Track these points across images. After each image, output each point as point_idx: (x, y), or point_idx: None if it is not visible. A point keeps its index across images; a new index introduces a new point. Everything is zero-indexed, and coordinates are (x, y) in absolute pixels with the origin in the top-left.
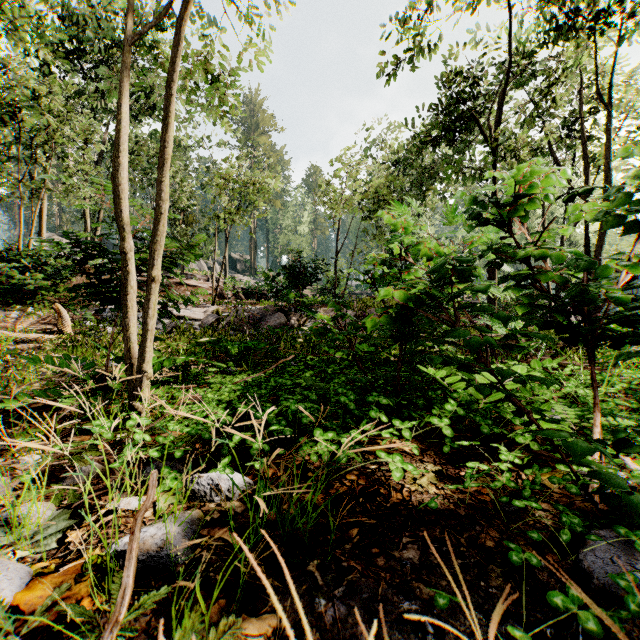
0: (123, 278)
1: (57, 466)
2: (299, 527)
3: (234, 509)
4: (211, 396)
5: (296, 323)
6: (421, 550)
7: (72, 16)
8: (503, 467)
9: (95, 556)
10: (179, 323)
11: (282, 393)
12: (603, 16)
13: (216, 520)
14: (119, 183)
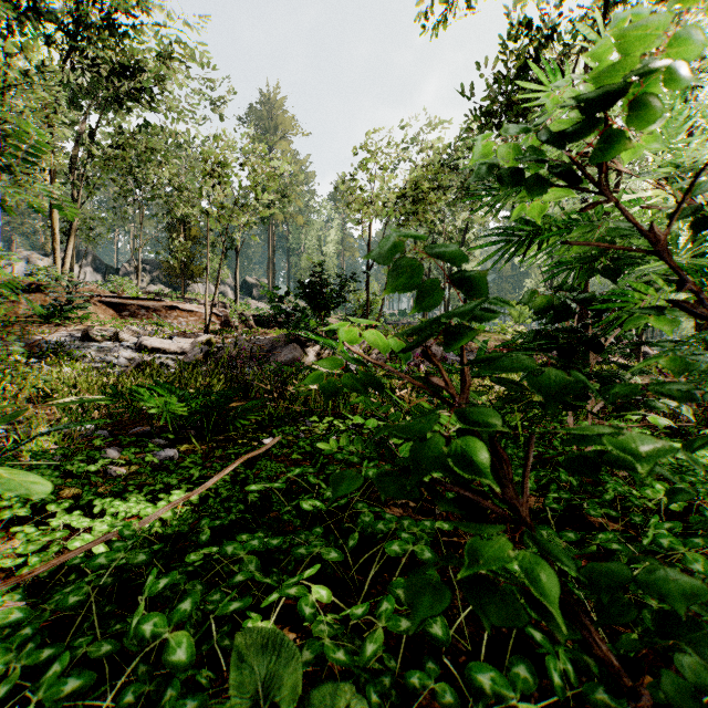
0: None
1: None
2: None
3: None
4: None
5: (316, 358)
6: None
7: None
8: None
9: None
10: (149, 358)
11: None
12: None
13: None
14: None
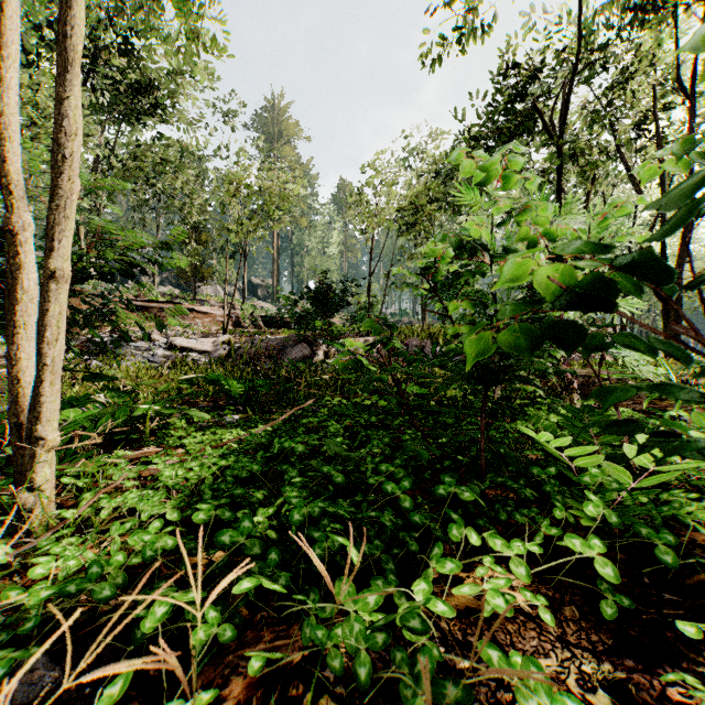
0: (13, 276)
1: None
2: None
3: None
4: (170, 473)
5: (322, 355)
6: None
7: None
8: None
9: None
10: (181, 355)
11: (288, 468)
12: None
13: None
14: (6, 114)
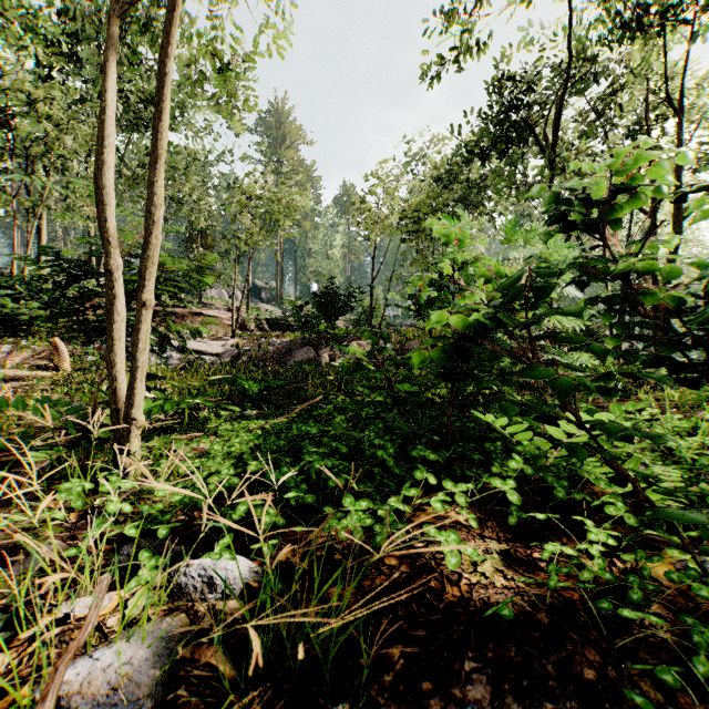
0: (108, 303)
1: (9, 544)
2: (320, 643)
3: (232, 613)
4: (218, 448)
5: (327, 358)
6: (492, 684)
7: (74, 12)
8: (594, 551)
9: (14, 705)
10: (193, 358)
11: (305, 444)
12: (675, 10)
13: (205, 631)
14: (103, 186)
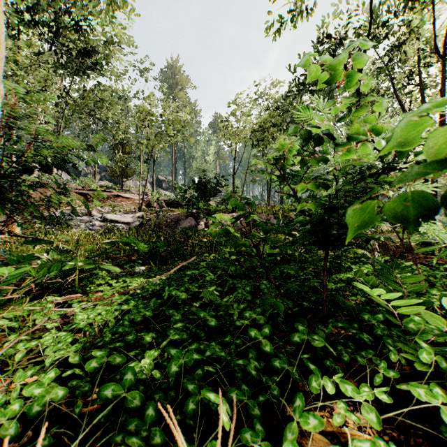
0: None
1: None
2: None
3: None
4: (82, 317)
5: (203, 225)
6: None
7: None
8: None
9: None
10: (110, 225)
11: (173, 312)
12: None
13: None
14: None
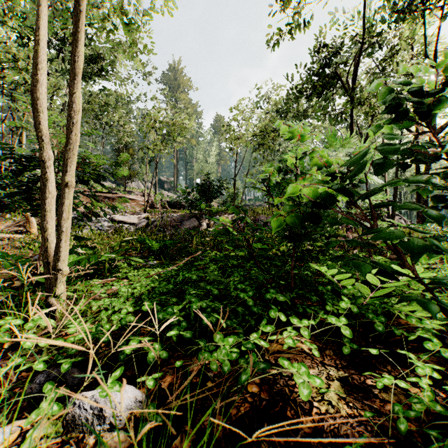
0: (42, 184)
1: None
2: None
3: (115, 446)
4: (124, 290)
5: (205, 226)
6: None
7: None
8: (424, 385)
9: None
10: (118, 226)
11: (188, 287)
12: None
13: None
14: (39, 98)
